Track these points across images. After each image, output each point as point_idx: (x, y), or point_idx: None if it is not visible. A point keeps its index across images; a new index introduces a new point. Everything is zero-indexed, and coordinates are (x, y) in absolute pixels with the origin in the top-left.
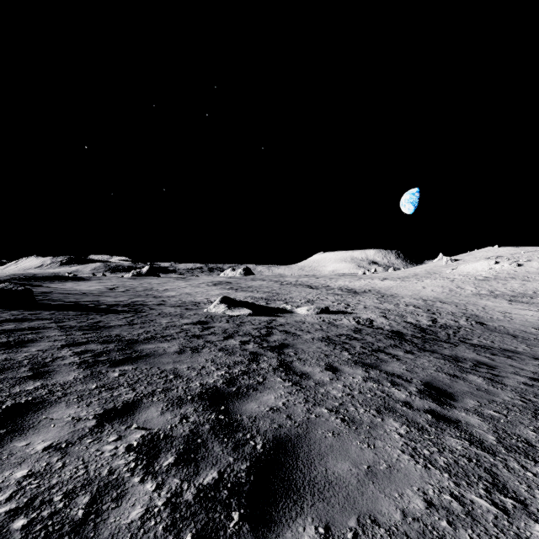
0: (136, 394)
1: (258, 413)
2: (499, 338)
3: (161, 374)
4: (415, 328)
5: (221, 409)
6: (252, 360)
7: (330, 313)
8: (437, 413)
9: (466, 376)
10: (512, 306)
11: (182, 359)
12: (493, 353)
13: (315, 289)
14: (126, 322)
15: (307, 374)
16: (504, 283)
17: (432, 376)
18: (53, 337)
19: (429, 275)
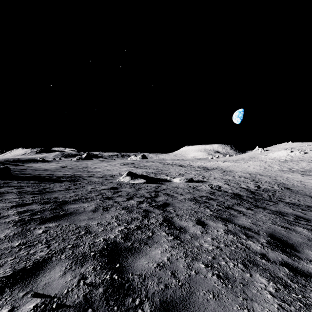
0: (49, 251)
1: (147, 271)
2: (302, 198)
3: (75, 230)
4: (247, 191)
5: (116, 267)
6: (144, 217)
7: (194, 182)
8: (291, 266)
9: (295, 227)
10: (304, 177)
11: (95, 216)
12: (303, 209)
13: (183, 167)
14: (65, 188)
15: (184, 228)
16: (296, 163)
17: (272, 229)
18: (9, 199)
19: (251, 159)
